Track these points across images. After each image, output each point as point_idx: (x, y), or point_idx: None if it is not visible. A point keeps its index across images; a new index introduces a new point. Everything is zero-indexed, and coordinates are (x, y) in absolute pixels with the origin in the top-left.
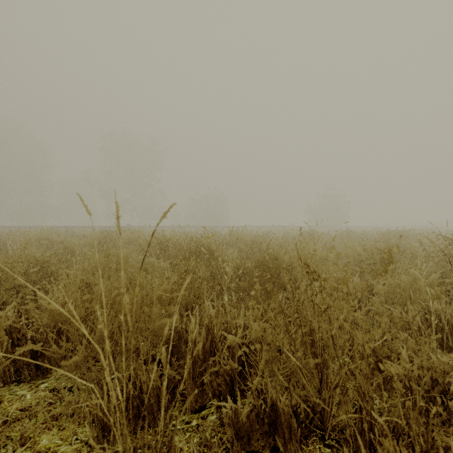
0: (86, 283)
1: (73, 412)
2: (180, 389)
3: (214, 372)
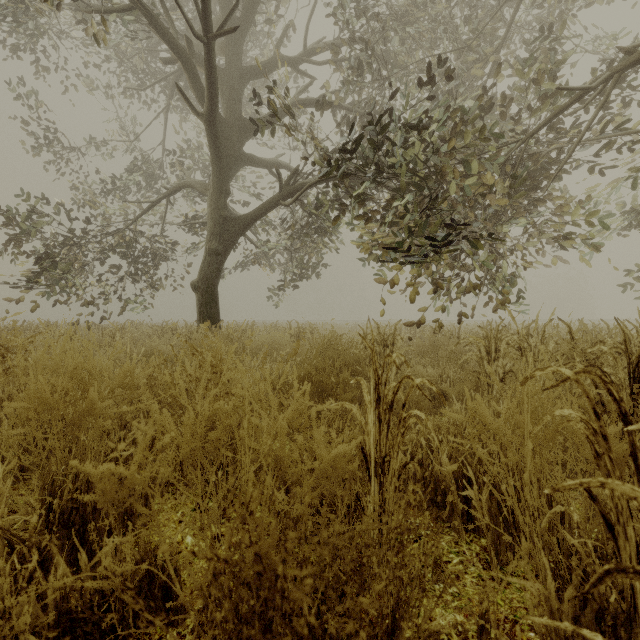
0: None
1: None
2: None
3: None
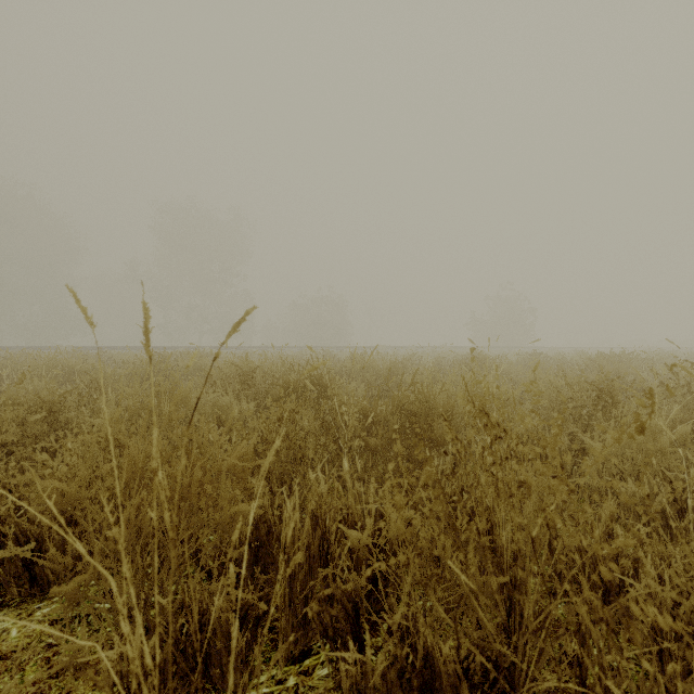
0: (116, 440)
1: (86, 661)
2: (264, 635)
3: (324, 598)
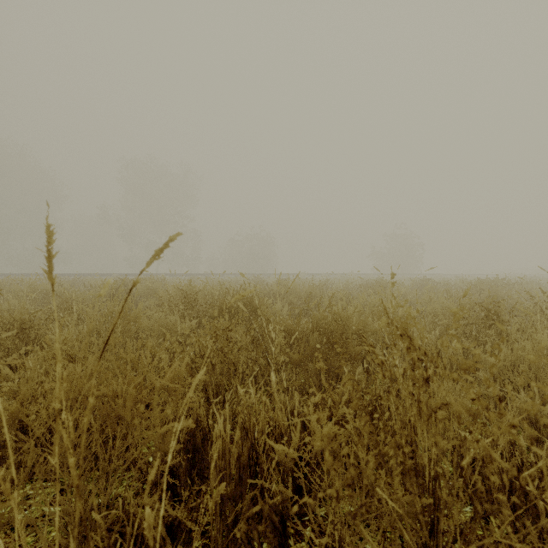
0: (69, 357)
1: None
2: None
3: (251, 517)
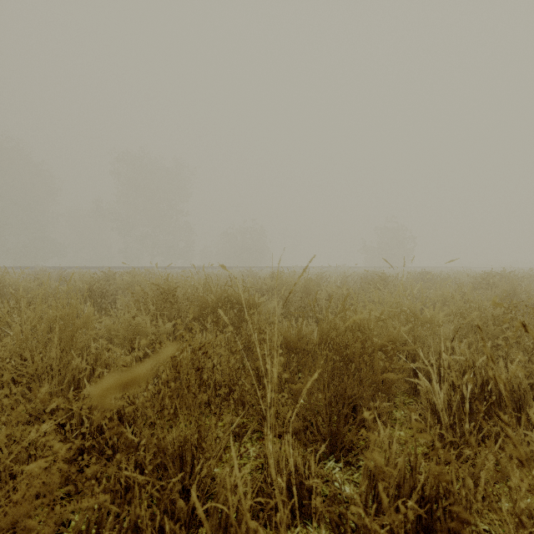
0: None
1: None
2: None
3: None
